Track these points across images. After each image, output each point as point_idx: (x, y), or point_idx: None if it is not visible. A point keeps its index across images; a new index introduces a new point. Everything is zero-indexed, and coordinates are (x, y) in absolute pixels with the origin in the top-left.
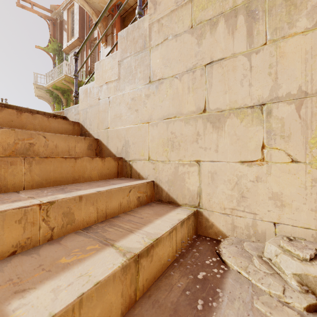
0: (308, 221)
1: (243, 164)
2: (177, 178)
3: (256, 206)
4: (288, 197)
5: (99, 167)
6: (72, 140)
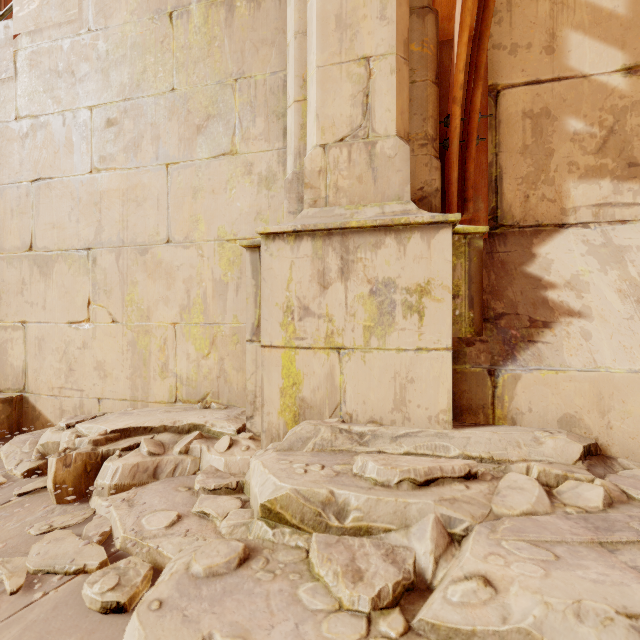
0: (125, 392)
1: (72, 326)
2: None
3: (83, 380)
4: (110, 365)
5: None
6: None
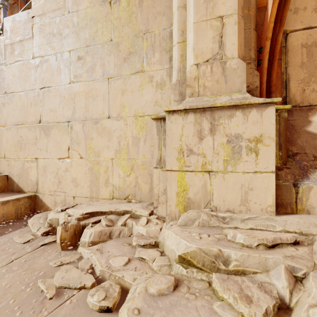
0: (87, 193)
1: (60, 160)
2: (24, 171)
3: (66, 187)
4: (79, 180)
5: None
6: None
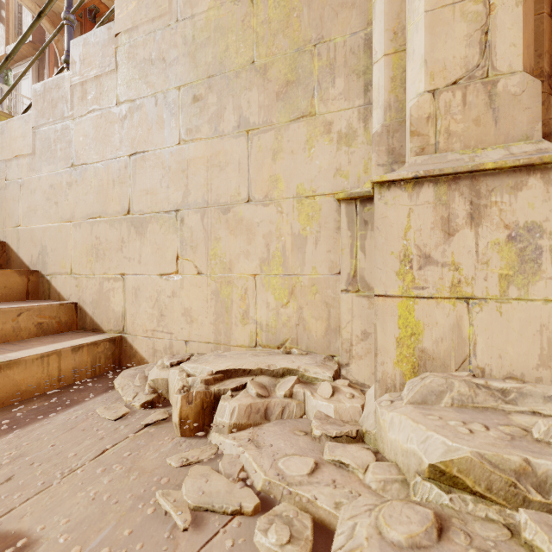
0: (209, 335)
1: (163, 278)
2: (102, 297)
3: (172, 324)
4: (195, 312)
5: None
6: None
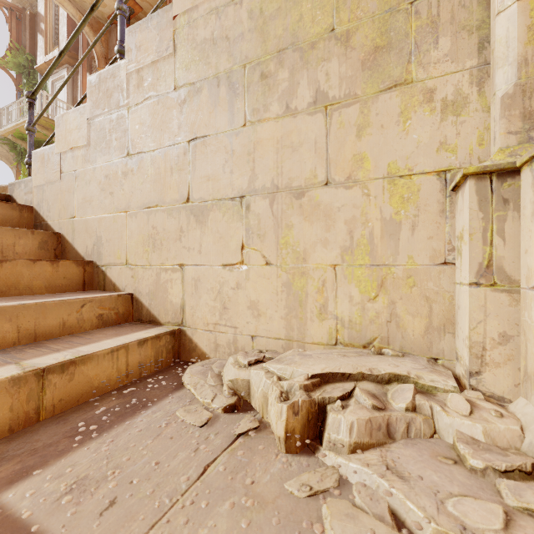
0: (279, 331)
1: (226, 268)
2: (159, 288)
3: (237, 318)
4: (263, 305)
5: (48, 275)
6: (8, 235)
